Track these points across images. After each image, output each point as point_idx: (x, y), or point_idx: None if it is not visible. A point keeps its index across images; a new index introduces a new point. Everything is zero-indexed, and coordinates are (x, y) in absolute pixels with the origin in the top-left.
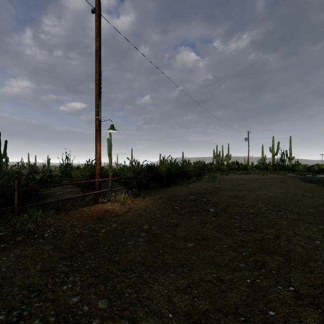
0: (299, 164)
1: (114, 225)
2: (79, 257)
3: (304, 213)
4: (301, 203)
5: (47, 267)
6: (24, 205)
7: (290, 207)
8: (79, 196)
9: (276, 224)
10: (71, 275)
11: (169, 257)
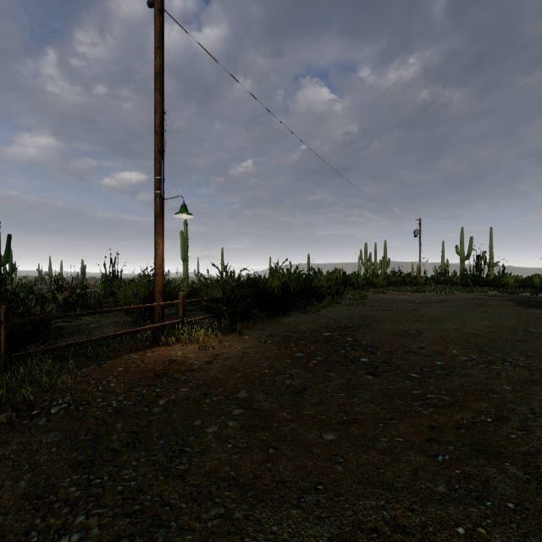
0: (507, 275)
1: (183, 389)
2: (108, 464)
3: (539, 368)
4: (528, 347)
5: (40, 487)
6: (19, 352)
7: (511, 356)
8: (123, 332)
9: (492, 390)
10: (83, 510)
11: (288, 465)
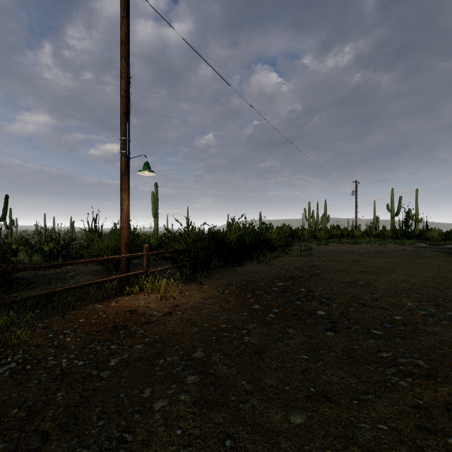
0: (432, 229)
1: (138, 345)
2: None
3: None
4: None
5: None
6: None
7: None
8: (88, 283)
9: None
10: None
11: None
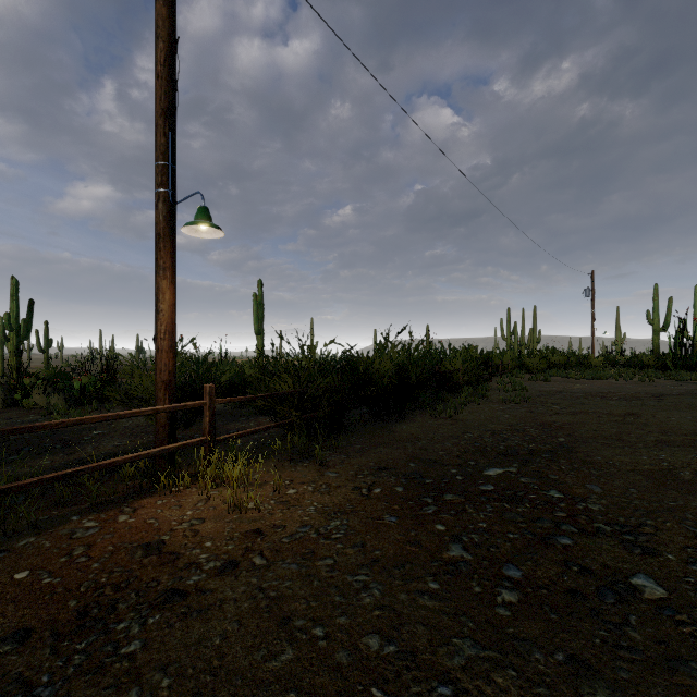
0: None
1: None
2: None
3: None
4: None
5: None
6: None
7: None
8: (64, 474)
9: None
10: None
11: None
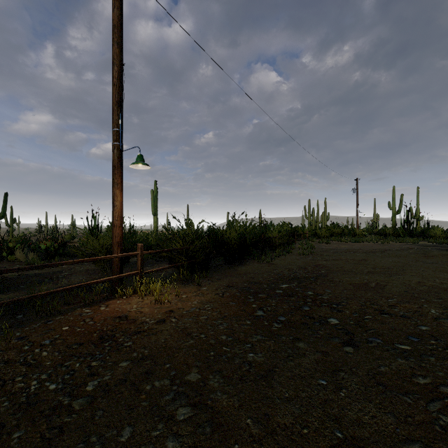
0: (435, 227)
1: (123, 363)
2: None
3: None
4: None
5: None
6: None
7: None
8: (75, 286)
9: None
10: None
11: None
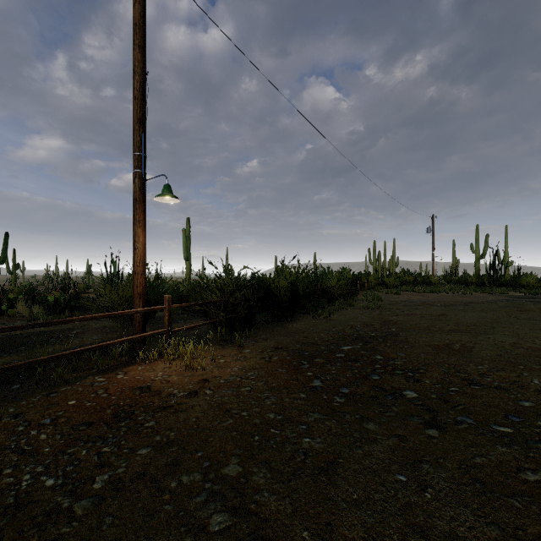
0: (528, 275)
1: (143, 449)
2: None
3: None
4: None
5: None
6: None
7: None
8: (85, 349)
9: None
10: None
11: None
